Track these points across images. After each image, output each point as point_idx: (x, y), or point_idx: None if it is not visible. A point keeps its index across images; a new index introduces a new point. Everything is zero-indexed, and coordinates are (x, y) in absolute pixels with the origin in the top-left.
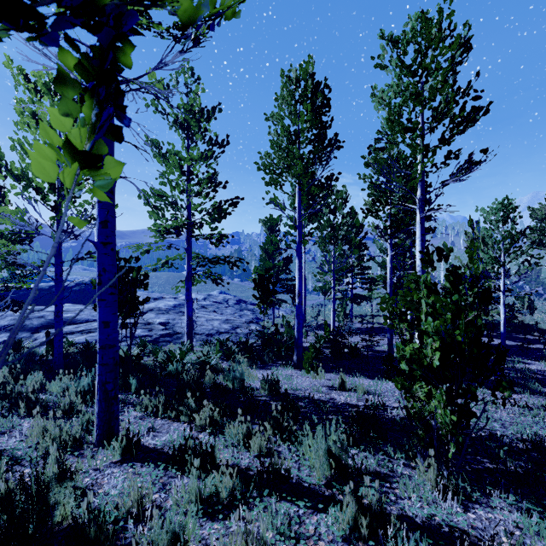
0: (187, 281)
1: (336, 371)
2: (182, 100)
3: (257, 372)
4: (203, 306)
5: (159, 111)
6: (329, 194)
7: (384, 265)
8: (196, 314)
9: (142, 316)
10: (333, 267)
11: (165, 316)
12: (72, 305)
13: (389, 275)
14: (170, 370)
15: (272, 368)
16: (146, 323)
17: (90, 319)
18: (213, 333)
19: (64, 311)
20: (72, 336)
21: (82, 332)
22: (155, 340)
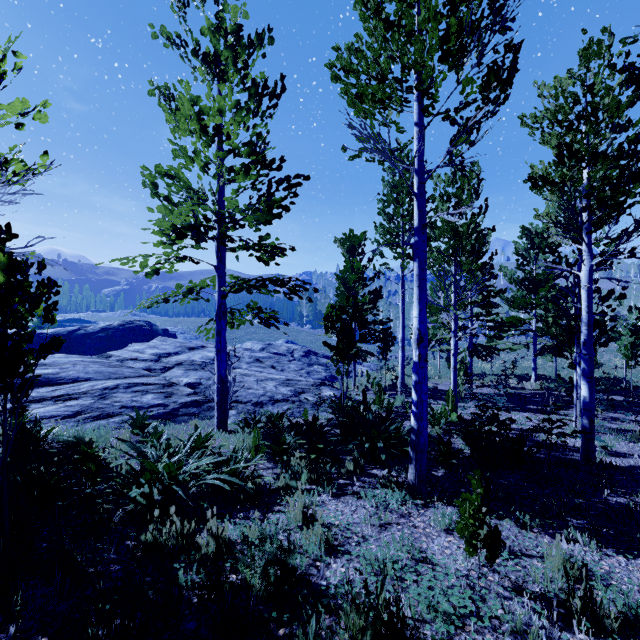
0: (217, 318)
1: (507, 511)
2: (209, 20)
3: (330, 505)
4: (257, 359)
5: (171, 42)
6: (499, 104)
7: (517, 302)
8: (244, 371)
9: (32, 387)
10: (453, 299)
11: (198, 373)
12: (64, 356)
13: (586, 306)
14: (139, 503)
15: (363, 496)
16: (166, 384)
17: (80, 377)
18: (264, 401)
19: (45, 365)
20: (37, 406)
21: (57, 398)
22: (171, 413)
